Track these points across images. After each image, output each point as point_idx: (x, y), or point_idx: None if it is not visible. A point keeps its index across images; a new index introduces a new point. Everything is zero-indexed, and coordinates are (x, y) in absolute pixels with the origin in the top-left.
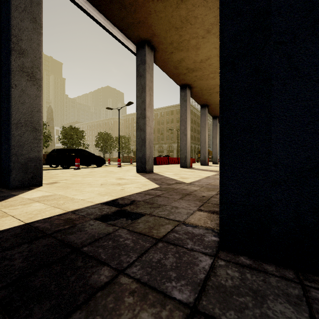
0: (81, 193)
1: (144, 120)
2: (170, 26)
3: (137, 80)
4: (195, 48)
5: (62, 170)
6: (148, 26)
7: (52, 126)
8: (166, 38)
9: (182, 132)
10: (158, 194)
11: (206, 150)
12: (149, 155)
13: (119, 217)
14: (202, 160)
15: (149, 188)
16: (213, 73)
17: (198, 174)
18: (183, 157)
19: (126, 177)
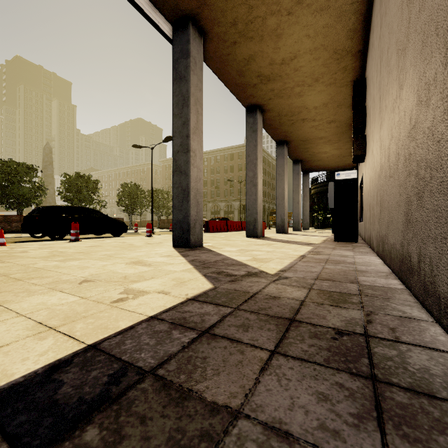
0: None
1: (186, 156)
2: None
3: (174, 86)
4: (274, 35)
5: (47, 242)
6: None
7: (51, 173)
8: (226, 12)
9: (249, 181)
10: (210, 324)
11: (285, 210)
12: (196, 217)
13: None
14: (278, 226)
15: (187, 295)
16: (300, 84)
17: (281, 251)
18: (251, 221)
19: (151, 258)
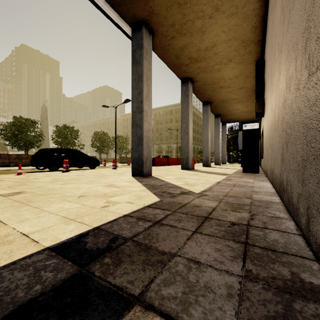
0: (37, 215)
1: (141, 115)
2: (172, 1)
3: (132, 68)
4: (200, 32)
5: (48, 172)
6: (145, 0)
7: (46, 125)
8: (167, 18)
9: (183, 130)
10: (159, 219)
11: (208, 150)
12: (147, 156)
13: (60, 316)
14: (204, 161)
15: (145, 204)
16: (219, 63)
17: (205, 179)
18: (185, 158)
19: (118, 183)
